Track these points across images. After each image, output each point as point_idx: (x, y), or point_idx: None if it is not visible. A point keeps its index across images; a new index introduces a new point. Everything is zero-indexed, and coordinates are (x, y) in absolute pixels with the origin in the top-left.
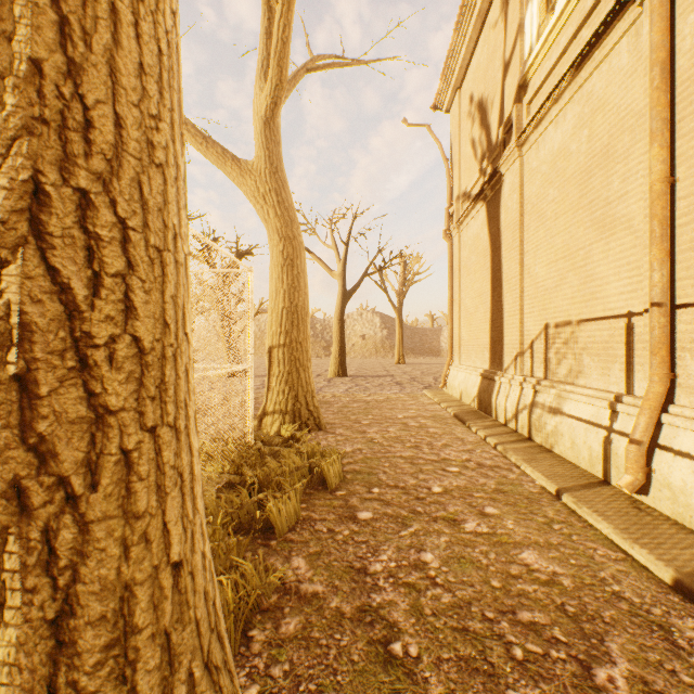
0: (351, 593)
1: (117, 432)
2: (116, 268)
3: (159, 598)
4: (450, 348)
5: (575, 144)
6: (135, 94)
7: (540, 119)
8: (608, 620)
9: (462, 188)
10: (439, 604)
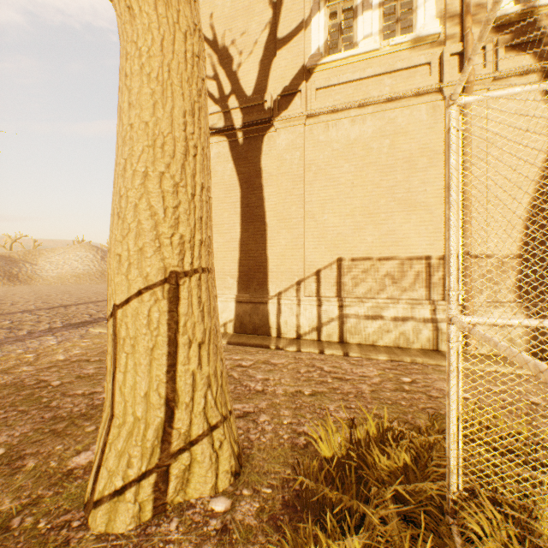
0: None
1: None
2: None
3: None
4: None
5: (376, 144)
6: None
7: (340, 110)
8: None
9: None
10: None
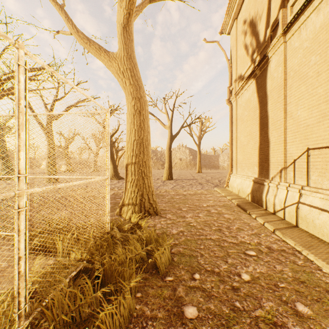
0: None
1: None
2: None
3: None
4: (230, 165)
5: None
6: None
7: (304, 11)
8: None
9: (238, 74)
10: None
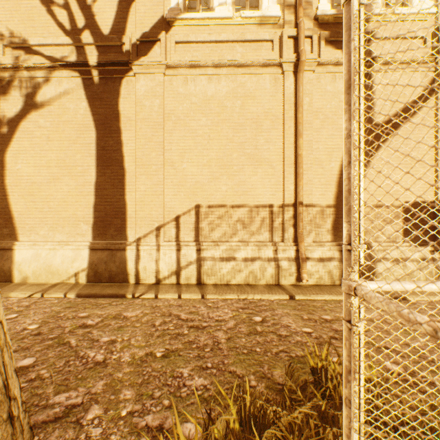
0: None
1: None
2: None
3: None
4: None
5: (230, 103)
6: None
7: (198, 66)
8: None
9: (2, 26)
10: None
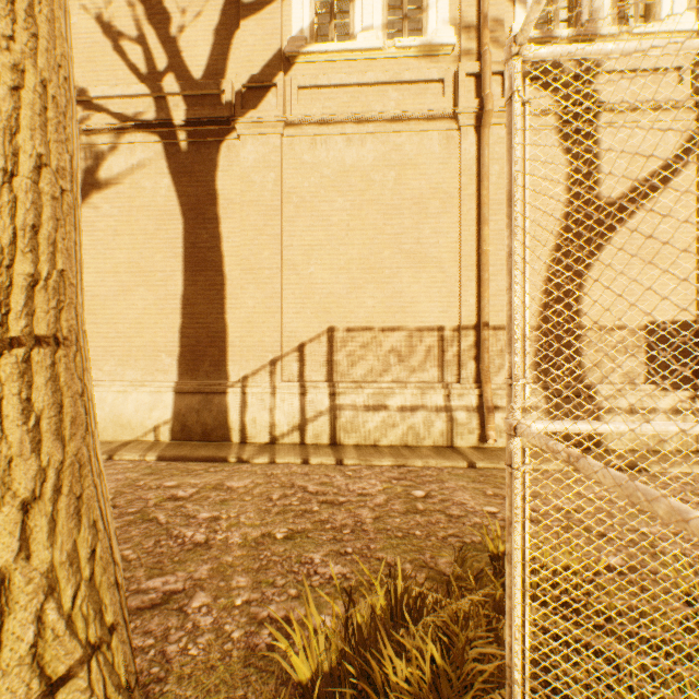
0: None
1: None
2: None
3: None
4: None
5: (379, 176)
6: None
7: (332, 122)
8: None
9: None
10: None
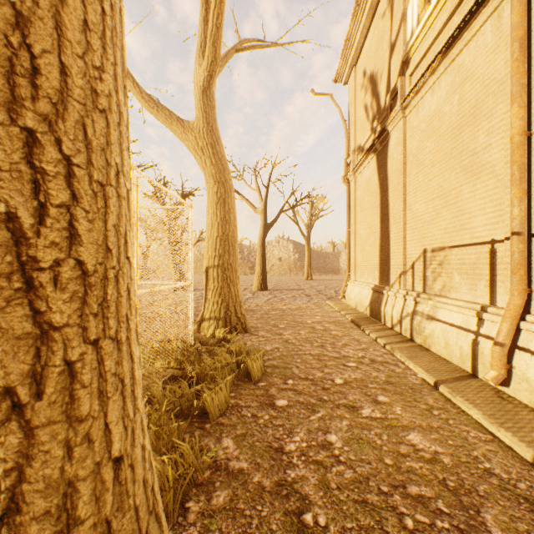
0: (270, 469)
1: (61, 345)
2: (61, 199)
3: (101, 490)
4: (348, 268)
5: (448, 107)
6: (79, 47)
7: (420, 88)
8: (483, 494)
9: (357, 143)
10: (343, 479)
